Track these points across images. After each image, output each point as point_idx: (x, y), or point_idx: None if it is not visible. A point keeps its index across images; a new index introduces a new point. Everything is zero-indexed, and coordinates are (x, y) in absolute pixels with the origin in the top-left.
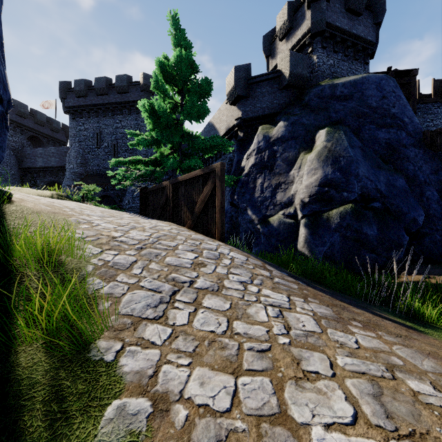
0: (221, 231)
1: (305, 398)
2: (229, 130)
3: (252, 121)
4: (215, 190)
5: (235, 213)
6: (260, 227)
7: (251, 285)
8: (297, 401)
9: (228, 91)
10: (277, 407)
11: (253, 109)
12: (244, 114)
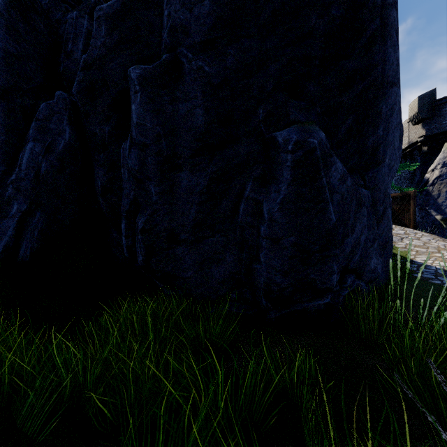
0: (413, 224)
1: (445, 251)
2: (411, 145)
3: (437, 136)
4: (409, 204)
5: (419, 214)
6: (444, 224)
7: (432, 240)
8: (443, 251)
9: (411, 116)
10: (437, 252)
11: (439, 126)
12: (428, 132)
